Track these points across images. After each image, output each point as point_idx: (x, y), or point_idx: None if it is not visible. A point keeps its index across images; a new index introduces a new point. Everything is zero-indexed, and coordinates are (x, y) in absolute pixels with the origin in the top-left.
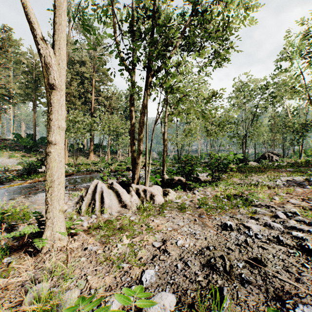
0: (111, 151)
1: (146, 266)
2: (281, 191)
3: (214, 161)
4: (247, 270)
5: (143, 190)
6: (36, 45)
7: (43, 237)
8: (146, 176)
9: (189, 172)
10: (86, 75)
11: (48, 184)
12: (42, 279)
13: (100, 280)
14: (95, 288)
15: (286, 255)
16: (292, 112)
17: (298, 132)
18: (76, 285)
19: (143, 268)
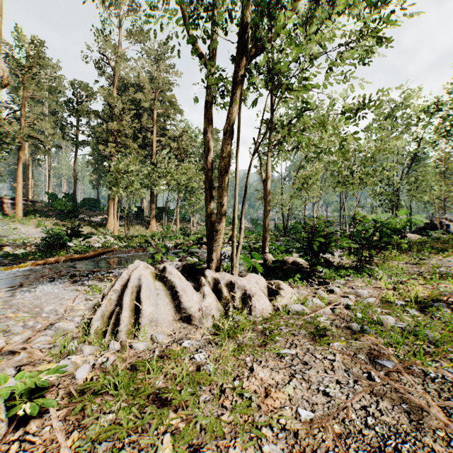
0: (182, 218)
1: None
2: None
3: (363, 228)
4: None
5: (227, 283)
6: None
7: None
8: (233, 255)
9: (318, 248)
10: (144, 104)
11: None
12: None
13: None
14: None
15: None
16: None
17: None
18: None
19: None
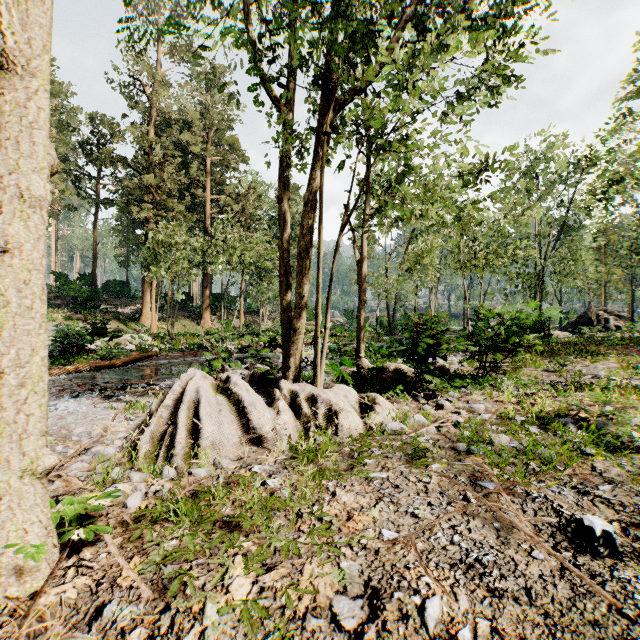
0: (247, 309)
1: None
2: None
3: (485, 325)
4: None
5: (308, 397)
6: None
7: None
8: (316, 360)
9: (425, 352)
10: (194, 150)
11: None
12: None
13: None
14: None
15: None
16: None
17: None
18: None
19: None
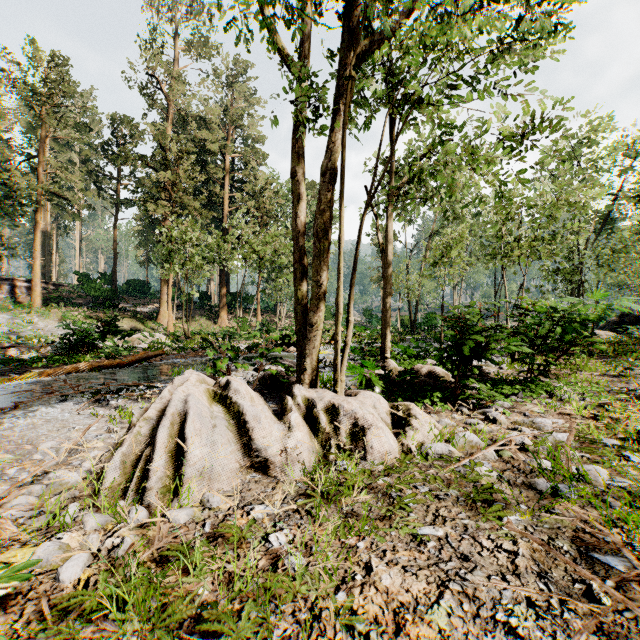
0: (265, 308)
1: None
2: None
3: (536, 321)
4: None
5: (327, 407)
6: None
7: None
8: (336, 362)
9: (469, 352)
10: (211, 146)
11: None
12: None
13: None
14: None
15: None
16: None
17: None
18: None
19: None
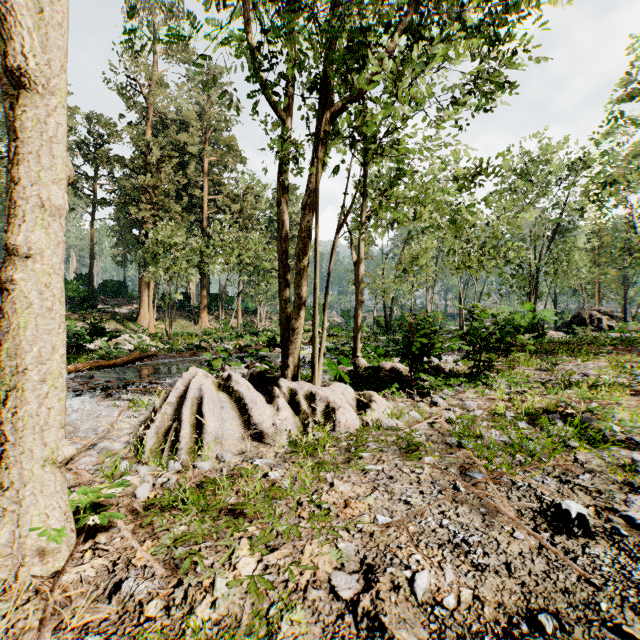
0: (245, 309)
1: None
2: None
3: (479, 325)
4: None
5: (306, 394)
6: None
7: None
8: (314, 359)
9: (420, 351)
10: (192, 150)
11: (7, 380)
12: None
13: None
14: None
15: None
16: None
17: None
18: None
19: None
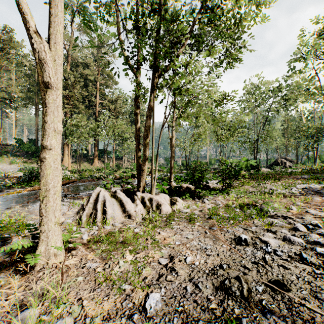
0: (116, 157)
1: (150, 288)
2: (298, 200)
3: (225, 167)
4: (268, 296)
5: (148, 199)
6: (29, 39)
7: (36, 253)
8: (152, 183)
9: (198, 179)
10: (90, 78)
11: (42, 193)
12: (32, 303)
13: (97, 306)
14: (91, 316)
15: (312, 277)
16: (306, 116)
17: (312, 137)
18: (70, 312)
19: (147, 291)
